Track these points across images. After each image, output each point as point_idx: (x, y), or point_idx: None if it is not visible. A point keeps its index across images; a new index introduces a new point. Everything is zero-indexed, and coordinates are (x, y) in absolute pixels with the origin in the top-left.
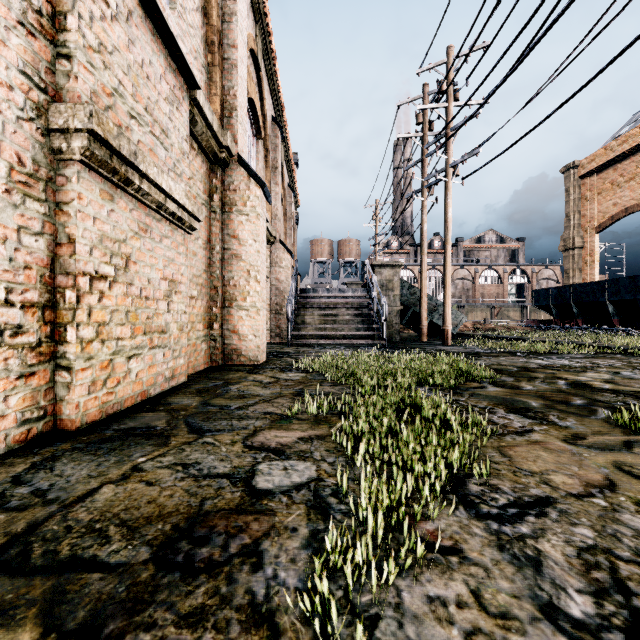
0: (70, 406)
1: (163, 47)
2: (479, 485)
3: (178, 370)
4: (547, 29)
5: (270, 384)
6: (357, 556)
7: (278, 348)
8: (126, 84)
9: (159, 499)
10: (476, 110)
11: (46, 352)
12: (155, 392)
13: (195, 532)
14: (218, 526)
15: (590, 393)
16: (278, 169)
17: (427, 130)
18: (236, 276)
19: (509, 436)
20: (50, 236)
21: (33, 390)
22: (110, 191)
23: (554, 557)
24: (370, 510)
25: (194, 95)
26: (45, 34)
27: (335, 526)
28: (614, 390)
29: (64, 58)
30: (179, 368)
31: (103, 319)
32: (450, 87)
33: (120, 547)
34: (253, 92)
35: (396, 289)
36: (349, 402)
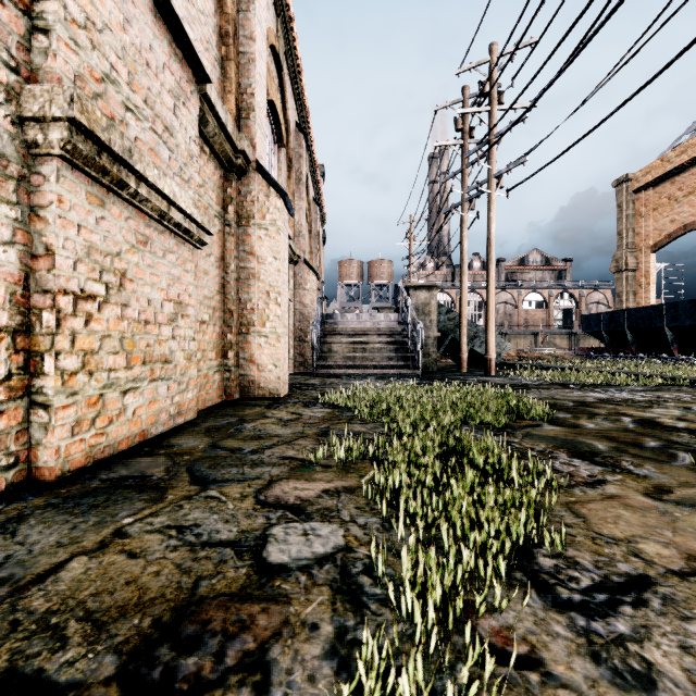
0: (48, 451)
1: (167, 31)
2: (551, 558)
3: (185, 405)
4: (608, 16)
5: (291, 422)
6: (402, 684)
7: (302, 379)
8: (120, 70)
9: (141, 578)
10: (524, 112)
11: (18, 386)
12: (157, 432)
13: (182, 631)
14: (213, 621)
15: (663, 433)
16: (302, 181)
17: (467, 137)
18: (254, 298)
19: (578, 488)
20: (23, 246)
21: (0, 433)
22: (100, 195)
23: (671, 674)
24: (417, 607)
25: (204, 90)
26: (16, 2)
27: (369, 621)
28: (690, 429)
29: (41, 32)
30: (186, 403)
31: (91, 347)
32: (493, 89)
33: (77, 655)
34: (274, 94)
35: (433, 314)
36: (383, 445)
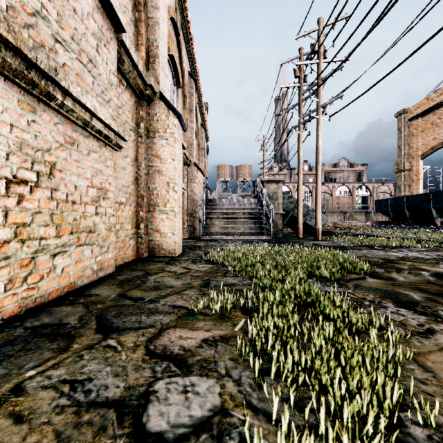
0: None
1: None
2: (421, 426)
3: (106, 263)
4: None
5: (182, 275)
6: None
7: (192, 242)
8: (50, 10)
9: None
10: (343, 60)
11: None
12: (83, 283)
13: None
14: None
15: None
16: (193, 111)
17: (302, 81)
18: (158, 187)
19: (414, 338)
20: None
21: None
22: (31, 103)
23: None
24: None
25: (121, 37)
26: None
27: None
28: None
29: None
30: (107, 261)
31: (23, 221)
32: (320, 48)
33: None
34: (173, 51)
35: (279, 199)
36: (251, 297)
